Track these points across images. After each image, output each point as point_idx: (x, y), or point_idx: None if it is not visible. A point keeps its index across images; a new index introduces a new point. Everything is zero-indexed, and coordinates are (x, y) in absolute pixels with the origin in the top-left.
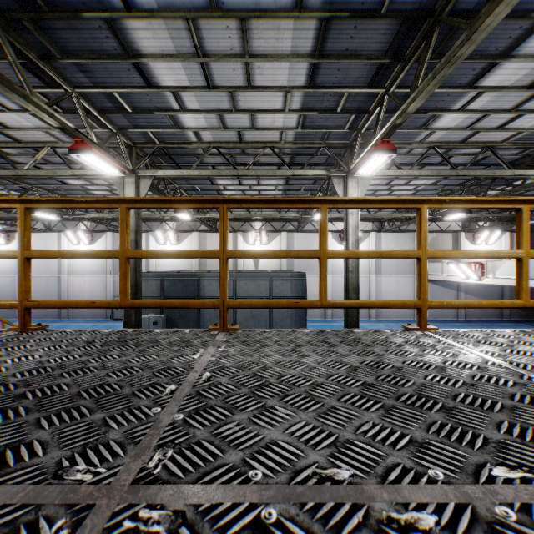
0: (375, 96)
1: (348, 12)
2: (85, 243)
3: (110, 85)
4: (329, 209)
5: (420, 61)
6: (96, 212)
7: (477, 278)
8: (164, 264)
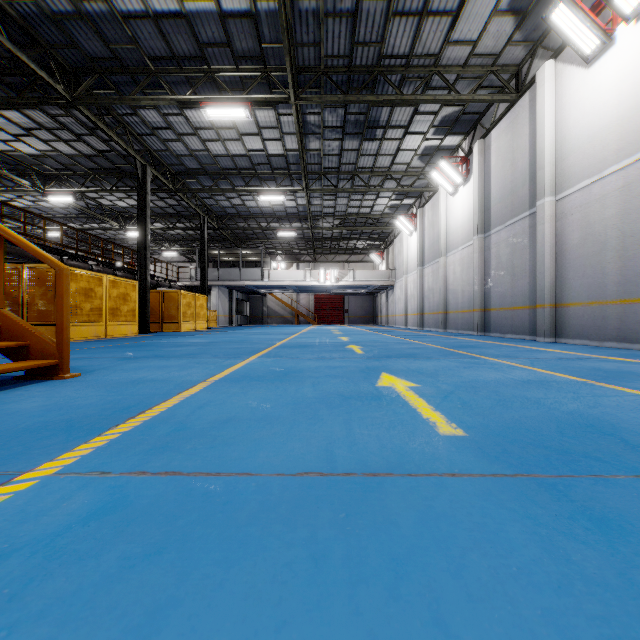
0: None
1: None
2: None
3: None
4: None
5: None
6: None
7: None
8: None
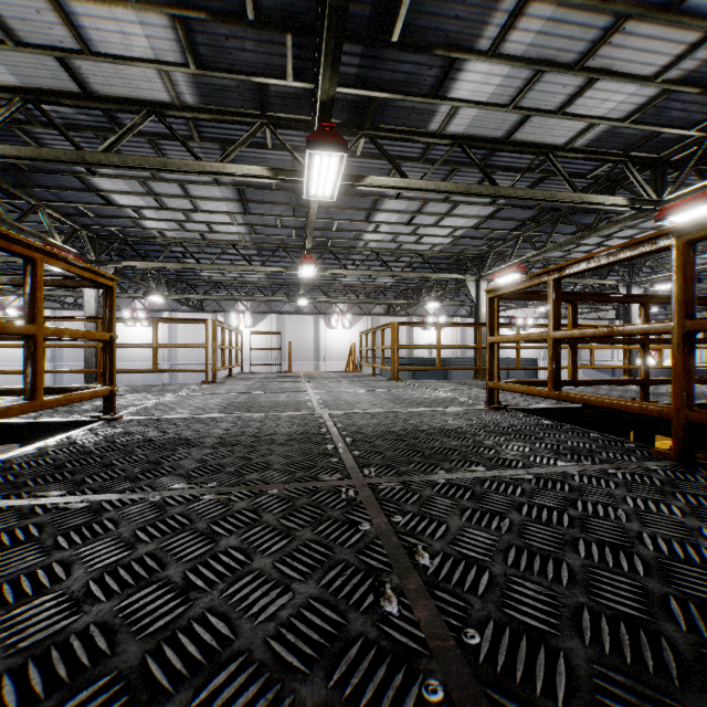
0: None
1: None
2: (246, 326)
3: (547, 231)
4: None
5: None
6: (282, 293)
7: (655, 363)
8: (335, 350)
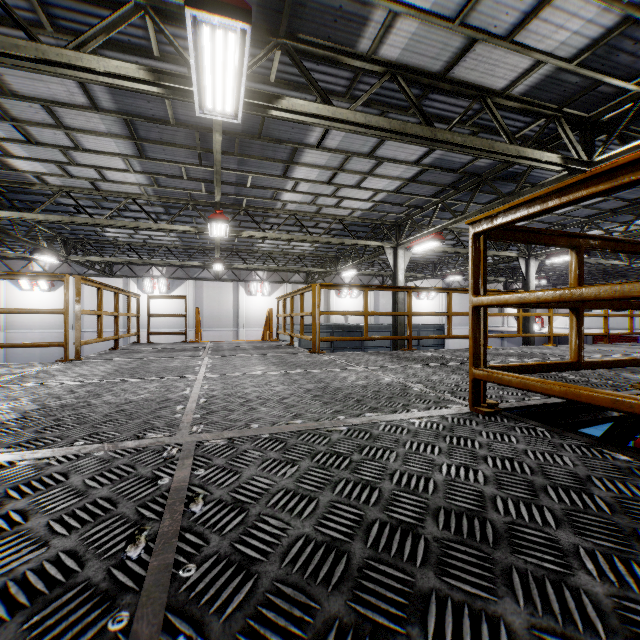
0: (578, 220)
1: (620, 199)
2: (161, 292)
3: (463, 200)
4: (426, 269)
5: (631, 220)
6: (199, 259)
7: (539, 328)
8: (254, 317)
